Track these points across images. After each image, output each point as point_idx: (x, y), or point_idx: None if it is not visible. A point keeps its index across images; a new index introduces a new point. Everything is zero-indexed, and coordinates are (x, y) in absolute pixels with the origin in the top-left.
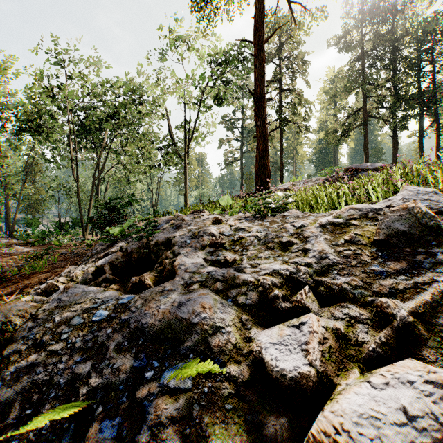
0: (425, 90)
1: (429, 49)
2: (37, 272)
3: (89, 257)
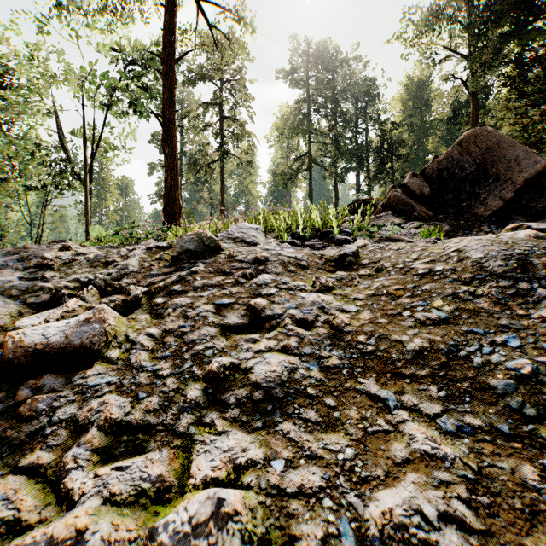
0: (360, 146)
1: (363, 108)
2: None
3: None
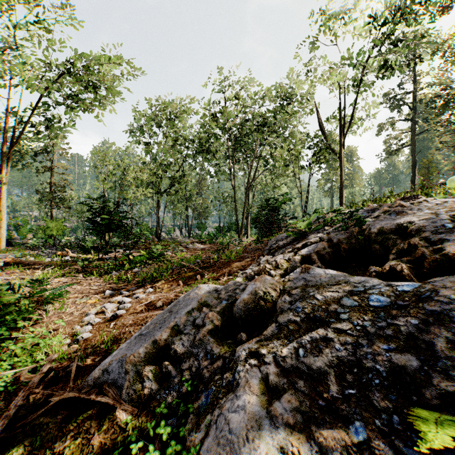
0: None
1: None
2: (231, 260)
3: (276, 249)
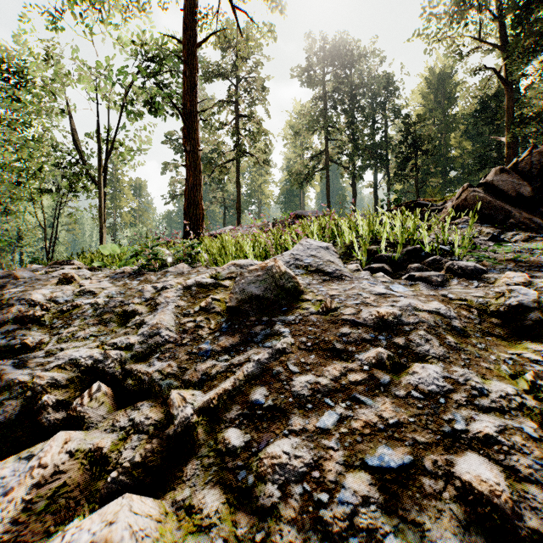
0: (379, 142)
1: (382, 103)
2: None
3: None
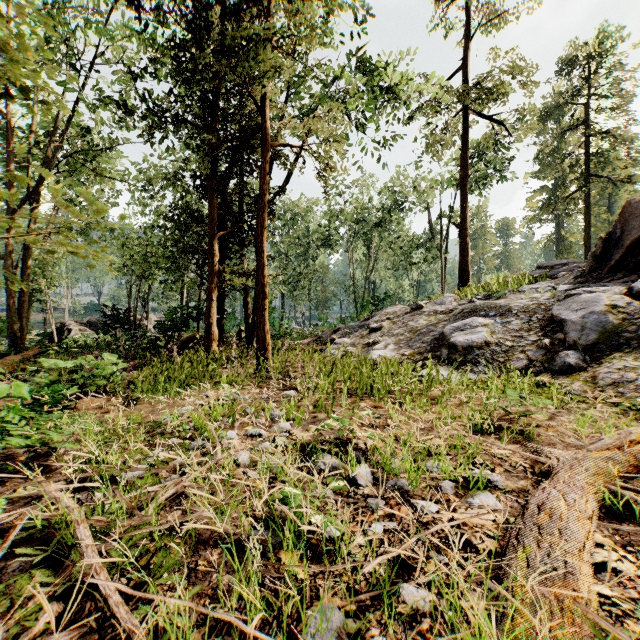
0: None
1: None
2: None
3: None
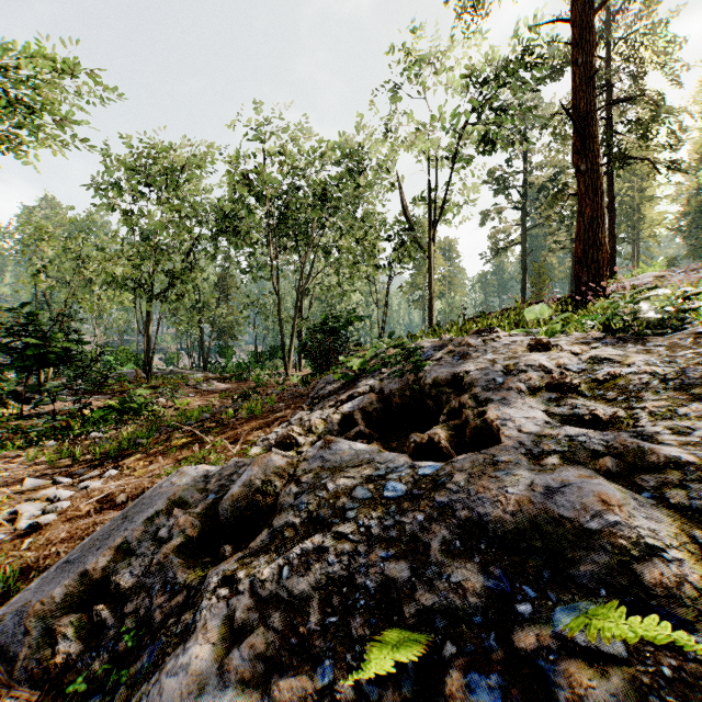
0: None
1: None
2: (254, 416)
3: (319, 399)
